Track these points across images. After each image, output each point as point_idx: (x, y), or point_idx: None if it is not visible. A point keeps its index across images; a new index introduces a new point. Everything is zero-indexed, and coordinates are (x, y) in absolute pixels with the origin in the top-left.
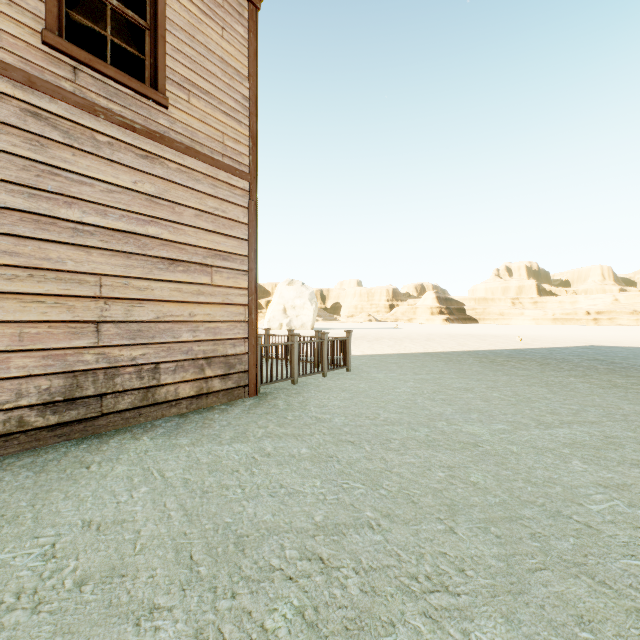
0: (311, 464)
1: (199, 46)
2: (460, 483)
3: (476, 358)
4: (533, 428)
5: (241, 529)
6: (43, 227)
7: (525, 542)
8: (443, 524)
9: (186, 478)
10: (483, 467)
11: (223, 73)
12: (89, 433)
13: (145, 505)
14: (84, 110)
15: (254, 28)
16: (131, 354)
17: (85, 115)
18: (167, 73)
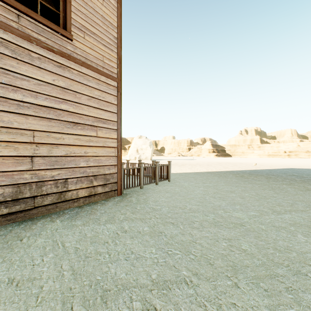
0: (149, 237)
1: (90, 8)
2: (236, 250)
3: (233, 174)
4: (271, 214)
5: (106, 285)
6: None
7: (283, 294)
8: (230, 280)
9: (77, 247)
10: (248, 239)
11: (103, 24)
12: (27, 218)
13: (49, 267)
14: (24, 39)
15: (120, 1)
16: (51, 174)
17: (24, 42)
18: (72, 22)
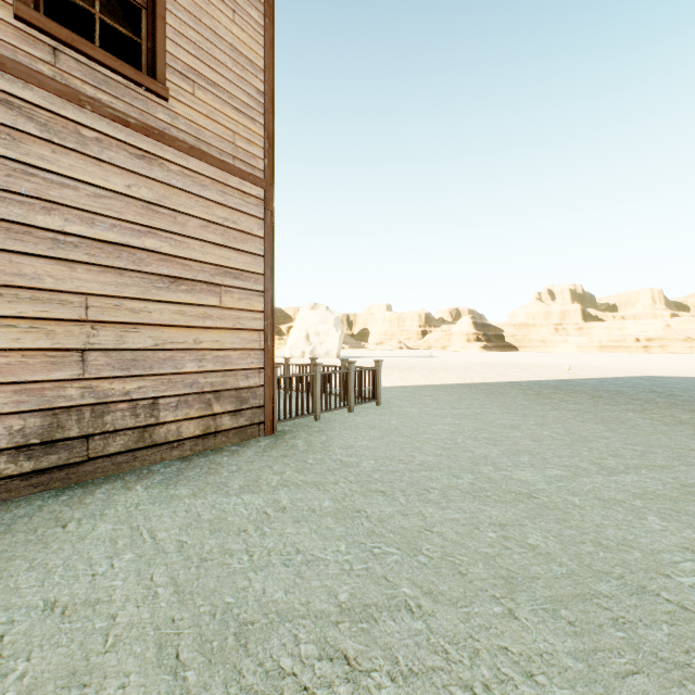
0: (335, 521)
1: (206, 30)
2: (516, 547)
3: (520, 390)
4: (595, 474)
5: (245, 613)
6: (15, 237)
7: (607, 631)
8: (500, 605)
9: (182, 540)
10: (542, 525)
11: (234, 63)
12: (72, 481)
13: (127, 578)
14: (66, 99)
15: (270, 13)
16: (124, 388)
17: (67, 105)
18: (167, 60)
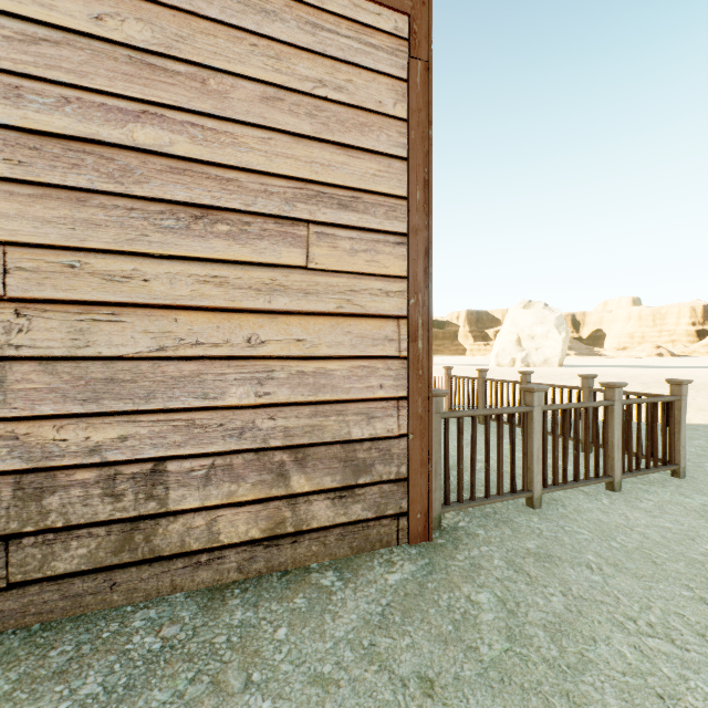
0: None
1: None
2: None
3: None
4: None
5: None
6: None
7: None
8: None
9: None
10: None
11: None
12: None
13: None
14: None
15: None
16: (88, 437)
17: None
18: None
